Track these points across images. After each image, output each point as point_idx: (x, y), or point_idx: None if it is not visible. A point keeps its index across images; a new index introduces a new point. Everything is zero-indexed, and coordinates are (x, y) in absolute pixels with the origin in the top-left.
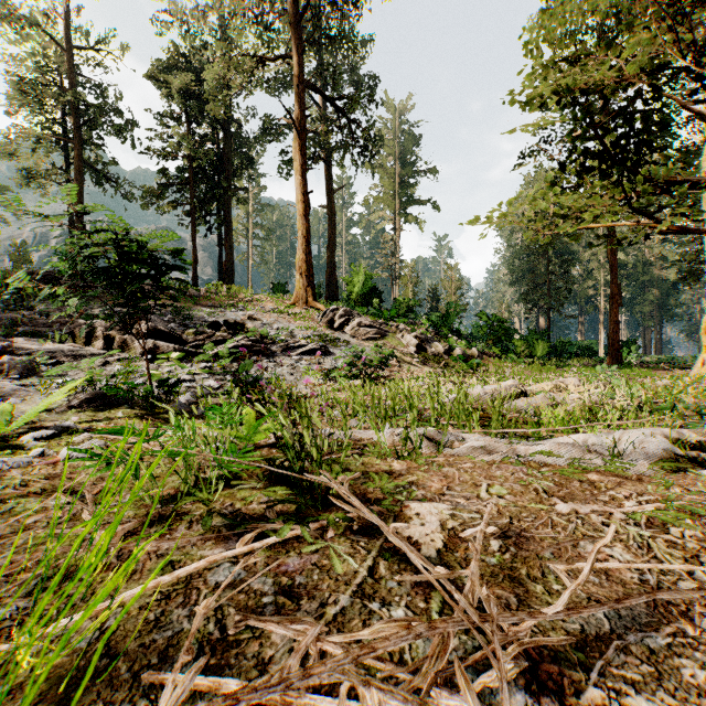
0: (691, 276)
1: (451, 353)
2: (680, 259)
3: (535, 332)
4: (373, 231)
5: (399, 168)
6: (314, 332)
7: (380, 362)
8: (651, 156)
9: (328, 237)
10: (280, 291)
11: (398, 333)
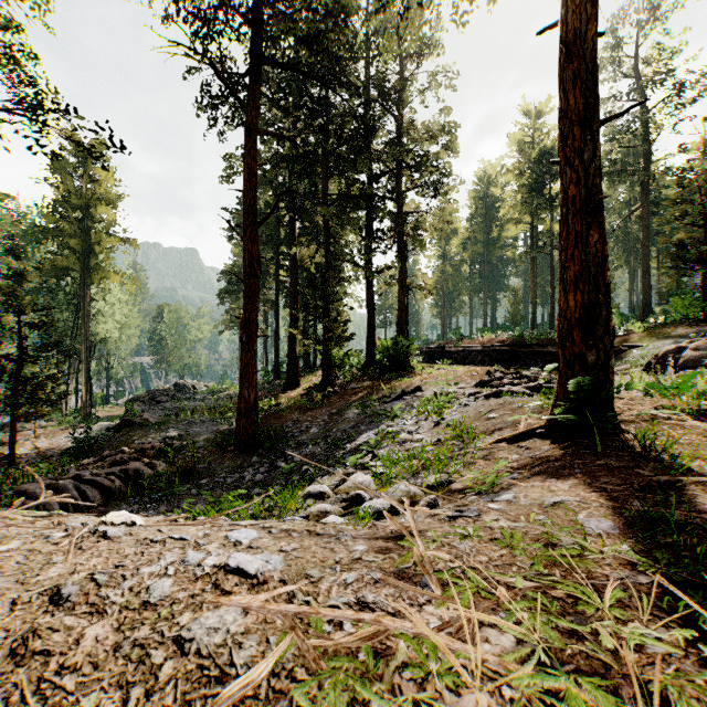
0: None
1: None
2: None
3: None
4: None
5: None
6: None
7: None
8: None
9: None
10: None
11: None
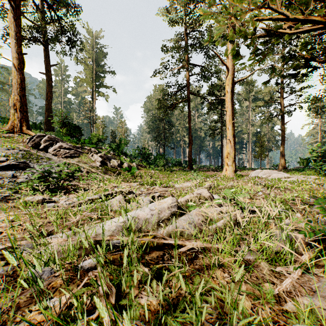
0: (213, 135)
1: (122, 166)
2: (210, 128)
3: (160, 155)
4: (80, 97)
5: (95, 66)
6: (21, 151)
7: (67, 176)
8: (202, 85)
9: (46, 93)
10: (7, 123)
11: (89, 154)
